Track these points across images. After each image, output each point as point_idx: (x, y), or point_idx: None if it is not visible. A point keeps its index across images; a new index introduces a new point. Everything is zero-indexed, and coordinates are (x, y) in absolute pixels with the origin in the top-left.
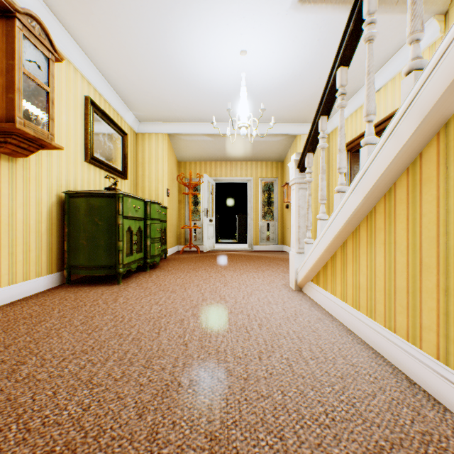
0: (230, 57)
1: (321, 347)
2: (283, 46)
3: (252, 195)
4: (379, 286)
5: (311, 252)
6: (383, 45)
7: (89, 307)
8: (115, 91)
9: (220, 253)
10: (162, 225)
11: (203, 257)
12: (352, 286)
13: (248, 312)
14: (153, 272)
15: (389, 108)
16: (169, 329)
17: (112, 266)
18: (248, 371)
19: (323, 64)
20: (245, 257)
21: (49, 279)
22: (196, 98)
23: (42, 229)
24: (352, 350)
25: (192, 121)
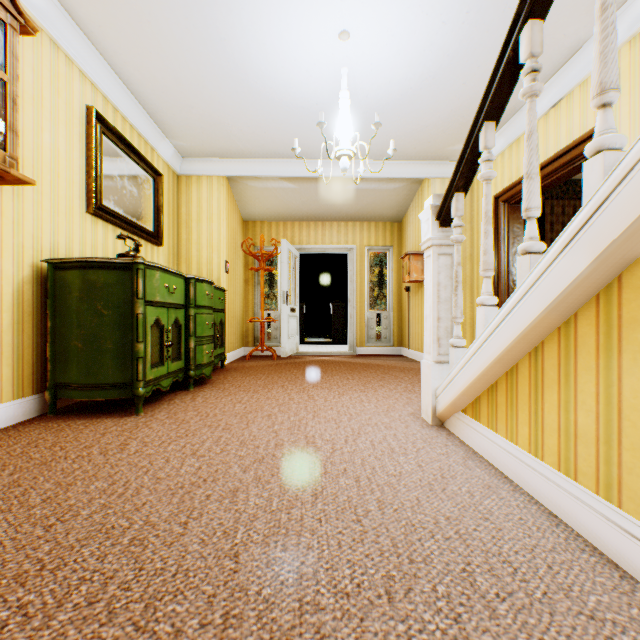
0: (323, 43)
1: (511, 561)
2: (409, 23)
3: (355, 272)
4: (634, 439)
5: (465, 363)
6: (572, 22)
7: (71, 462)
8: (141, 105)
9: (306, 359)
10: (217, 317)
11: (281, 366)
12: (559, 430)
13: (357, 472)
14: (199, 392)
15: (575, 129)
16: (207, 514)
17: (126, 384)
18: (368, 639)
19: (472, 59)
20: (344, 366)
21: (17, 408)
22: (268, 117)
23: (4, 322)
24: (575, 569)
25: (264, 157)
